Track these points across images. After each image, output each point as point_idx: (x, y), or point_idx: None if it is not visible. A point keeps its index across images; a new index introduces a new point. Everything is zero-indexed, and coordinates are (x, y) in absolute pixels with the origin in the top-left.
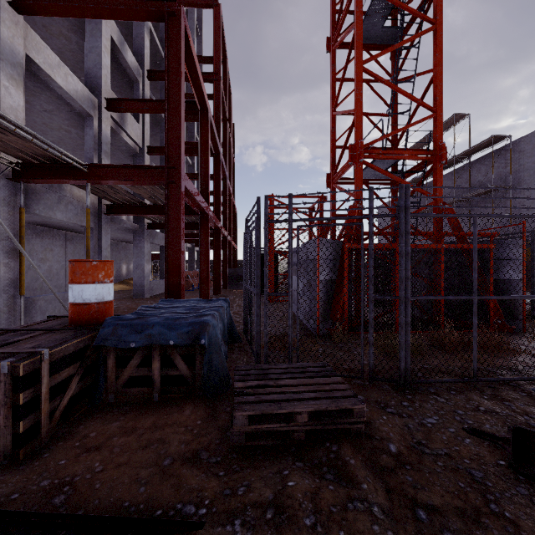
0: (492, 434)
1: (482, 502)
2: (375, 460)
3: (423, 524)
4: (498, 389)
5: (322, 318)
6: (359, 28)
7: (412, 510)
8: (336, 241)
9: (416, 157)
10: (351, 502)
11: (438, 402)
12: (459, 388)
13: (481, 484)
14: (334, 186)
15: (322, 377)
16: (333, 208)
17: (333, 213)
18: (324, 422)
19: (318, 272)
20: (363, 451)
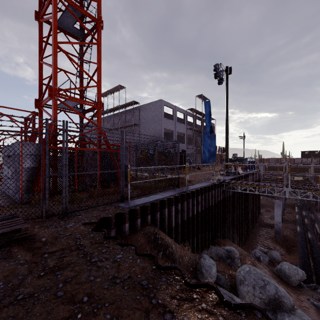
0: (92, 222)
1: (74, 243)
2: (32, 246)
3: (45, 258)
4: (106, 207)
5: (25, 191)
6: (55, 21)
7: (42, 256)
8: (37, 143)
9: (89, 104)
10: (8, 264)
11: (78, 218)
12: (91, 210)
13: (78, 238)
14: (41, 108)
15: (7, 220)
16: (41, 122)
17: (40, 125)
18: (1, 239)
19: (21, 163)
20: (25, 245)
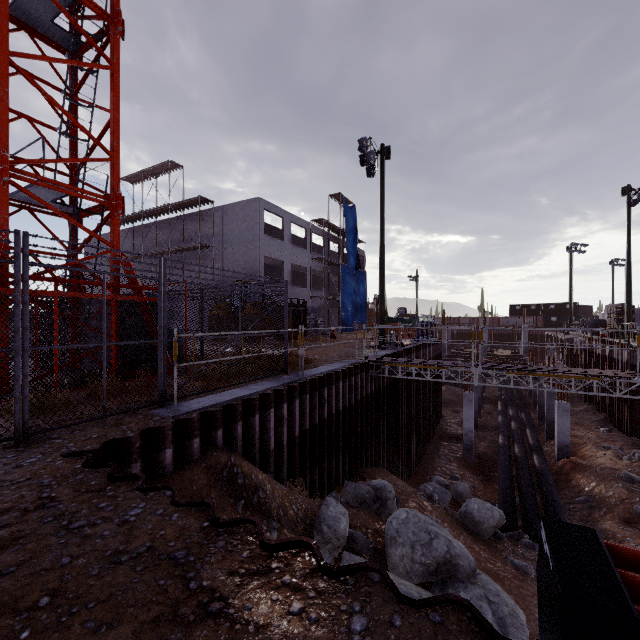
0: (86, 450)
1: (36, 496)
2: None
3: None
4: (123, 419)
5: None
6: (4, 5)
7: None
8: None
9: (90, 198)
10: None
11: (54, 444)
12: (86, 427)
13: (46, 485)
14: None
15: None
16: None
17: None
18: None
19: None
20: None
